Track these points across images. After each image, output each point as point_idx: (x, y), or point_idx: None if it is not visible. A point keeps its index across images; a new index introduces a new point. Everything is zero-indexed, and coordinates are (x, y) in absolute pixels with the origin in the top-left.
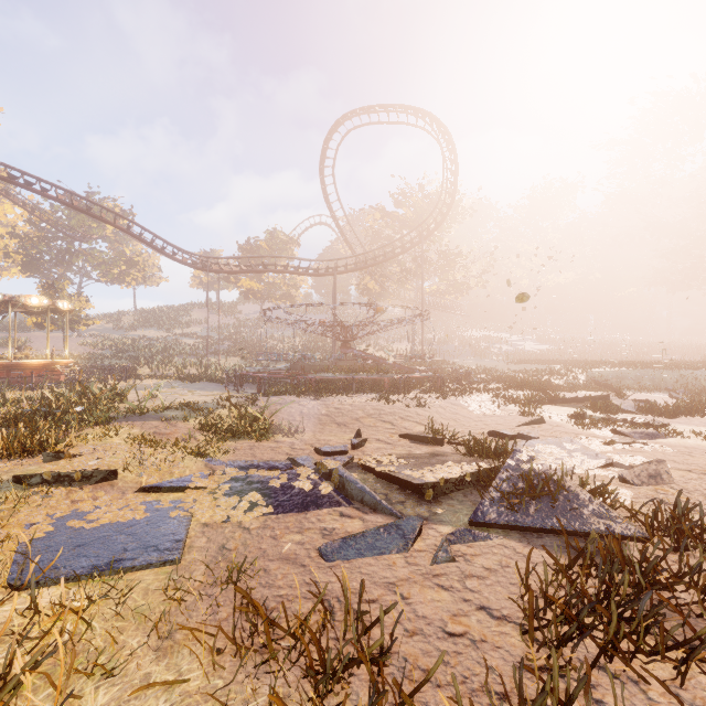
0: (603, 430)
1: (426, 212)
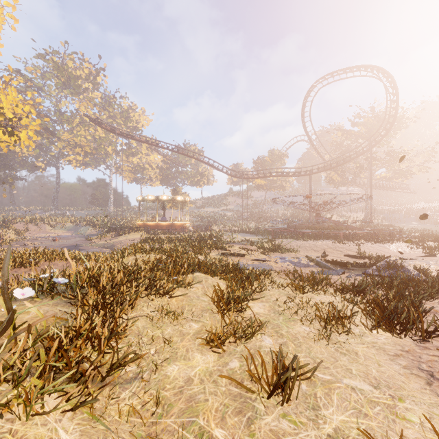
0: None
1: (375, 126)
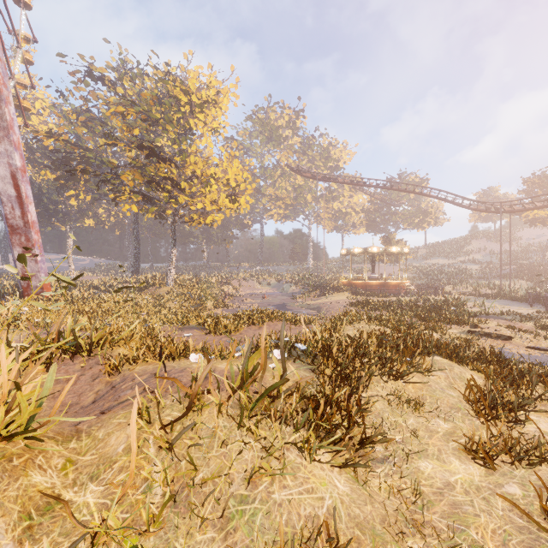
0: None
1: None
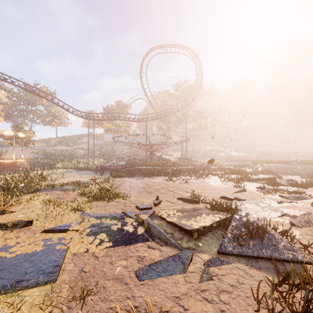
0: (275, 195)
1: (188, 93)
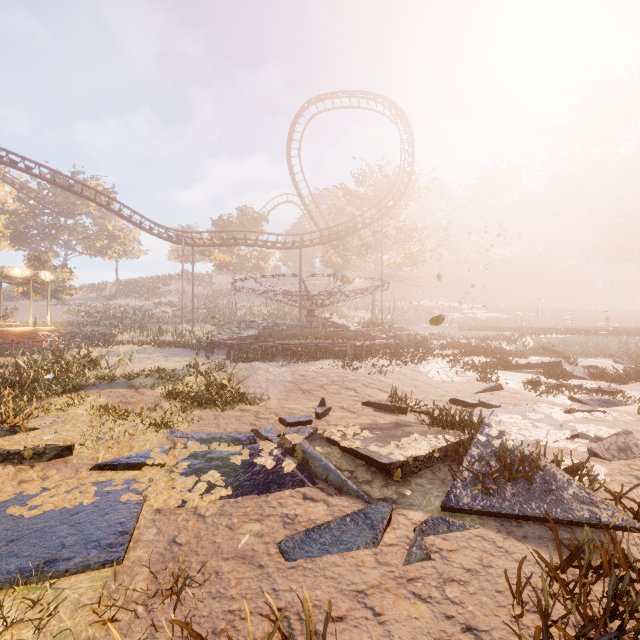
0: (561, 397)
1: (385, 191)
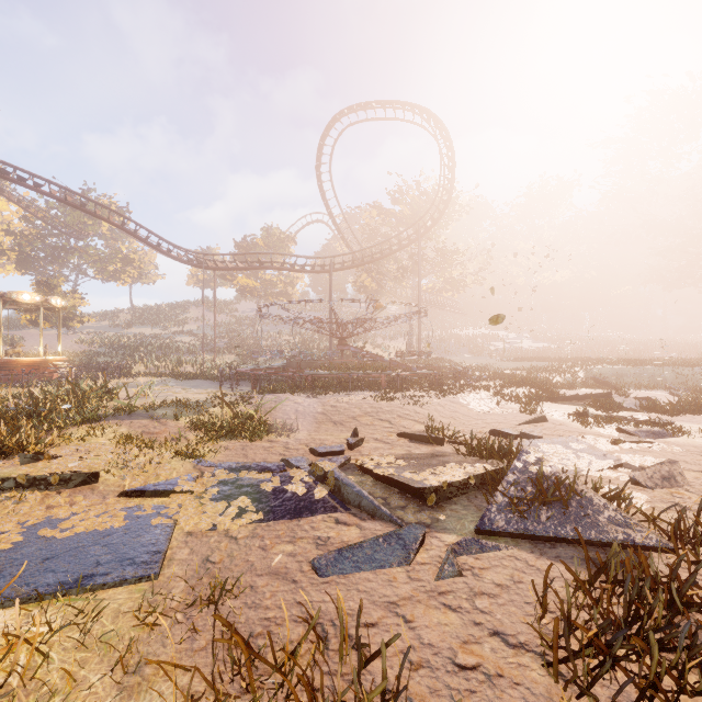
0: (608, 429)
1: (423, 209)
